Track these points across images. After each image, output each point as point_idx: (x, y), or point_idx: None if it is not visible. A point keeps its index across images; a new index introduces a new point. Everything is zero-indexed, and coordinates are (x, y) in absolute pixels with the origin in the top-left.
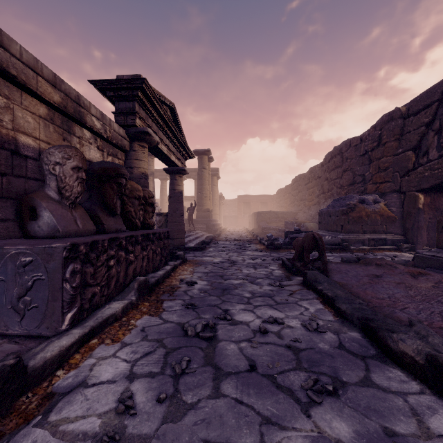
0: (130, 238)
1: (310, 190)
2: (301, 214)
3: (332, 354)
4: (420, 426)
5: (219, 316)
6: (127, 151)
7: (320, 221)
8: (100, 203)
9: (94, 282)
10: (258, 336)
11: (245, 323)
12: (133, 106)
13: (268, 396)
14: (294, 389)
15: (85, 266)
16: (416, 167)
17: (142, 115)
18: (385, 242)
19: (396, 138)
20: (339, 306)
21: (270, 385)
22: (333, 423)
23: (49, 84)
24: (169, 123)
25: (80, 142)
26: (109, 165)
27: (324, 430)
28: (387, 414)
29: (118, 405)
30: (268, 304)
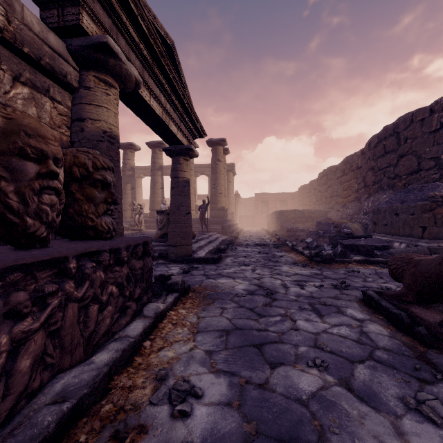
0: None
1: (345, 183)
2: (333, 213)
3: None
4: None
5: None
6: (74, 89)
7: (375, 221)
8: None
9: None
10: None
11: None
12: None
13: None
14: None
15: None
16: None
17: (102, 20)
18: None
19: None
20: None
21: None
22: None
23: None
24: (162, 60)
25: None
26: None
27: None
28: None
29: None
30: None
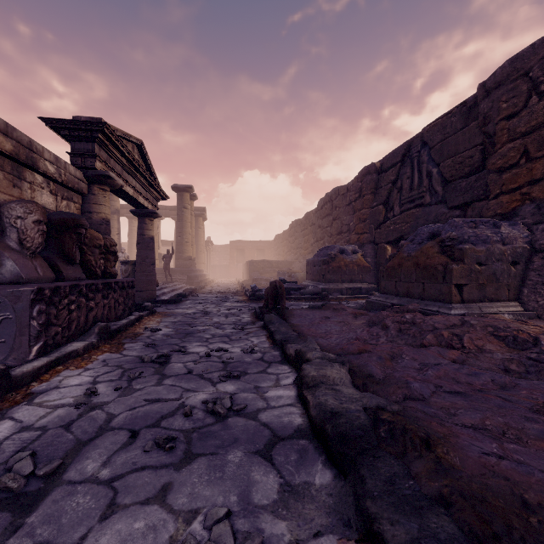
0: (90, 286)
1: (305, 237)
2: (296, 264)
3: (251, 363)
4: (276, 383)
5: (175, 349)
6: (85, 195)
7: (307, 271)
8: (58, 252)
9: (57, 322)
10: (203, 359)
11: (196, 353)
12: (93, 148)
13: (193, 382)
14: (213, 378)
15: (49, 308)
16: (386, 220)
17: (103, 157)
18: (360, 291)
19: (372, 191)
20: (275, 337)
21: (198, 378)
22: (227, 387)
23: (1, 133)
24: (136, 164)
25: (31, 187)
26: (67, 215)
27: (220, 390)
28: (262, 381)
29: (86, 391)
30: (223, 341)
